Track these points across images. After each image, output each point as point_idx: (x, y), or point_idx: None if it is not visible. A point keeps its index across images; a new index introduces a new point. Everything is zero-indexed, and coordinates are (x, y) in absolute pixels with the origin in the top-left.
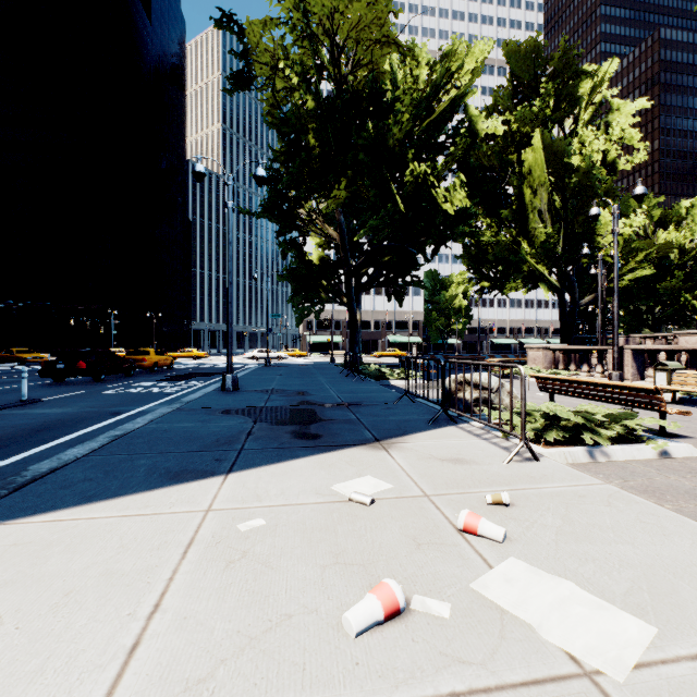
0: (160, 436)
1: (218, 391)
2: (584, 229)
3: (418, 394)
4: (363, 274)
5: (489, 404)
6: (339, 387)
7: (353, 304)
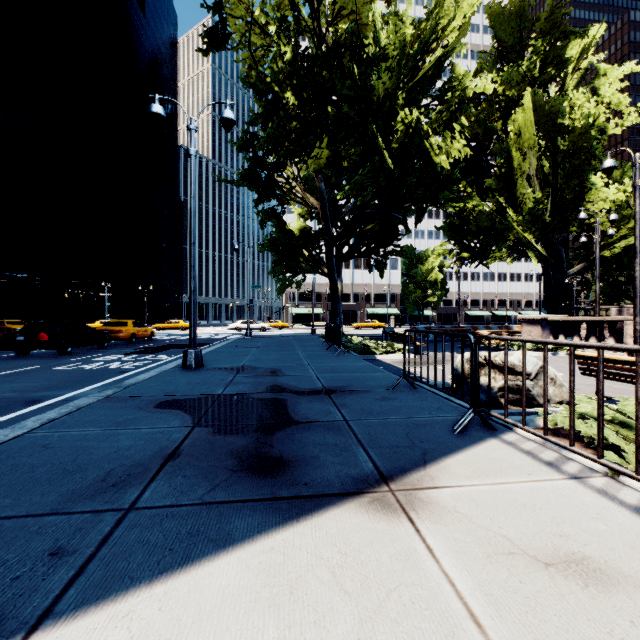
0: (23, 460)
1: (177, 369)
2: (575, 194)
3: (412, 373)
4: (344, 245)
5: (601, 422)
6: (319, 363)
7: (334, 274)
